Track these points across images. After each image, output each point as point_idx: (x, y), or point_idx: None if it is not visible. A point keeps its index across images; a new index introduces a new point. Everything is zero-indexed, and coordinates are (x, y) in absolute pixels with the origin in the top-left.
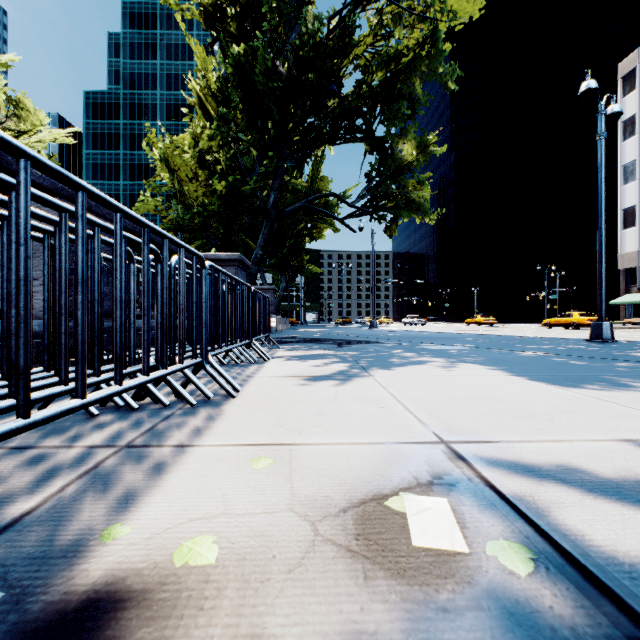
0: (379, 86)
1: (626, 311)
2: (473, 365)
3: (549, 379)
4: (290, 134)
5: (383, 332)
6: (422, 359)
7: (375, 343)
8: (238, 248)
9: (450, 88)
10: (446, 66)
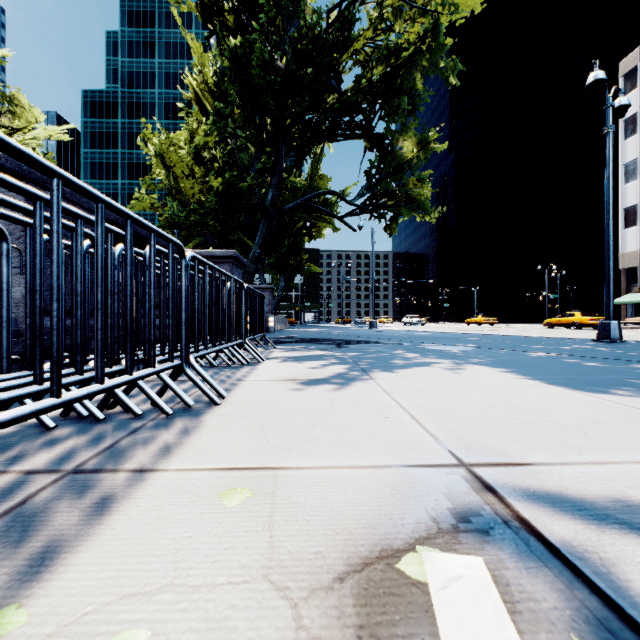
0: (379, 81)
1: (627, 311)
2: (481, 367)
3: (568, 383)
4: (288, 129)
5: (383, 332)
6: (426, 360)
7: (375, 343)
8: (235, 246)
9: (451, 83)
10: (447, 61)
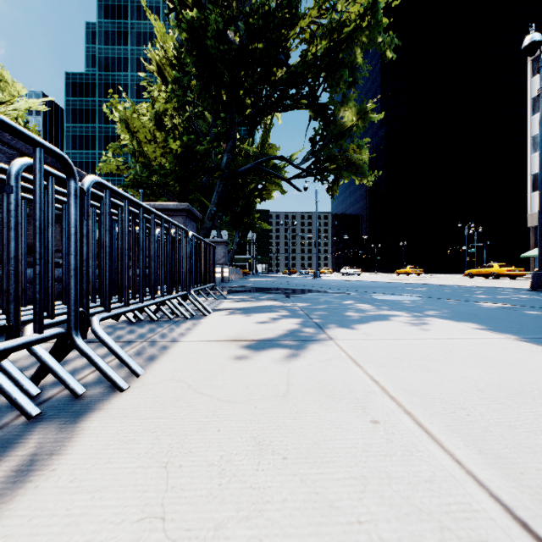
0: (323, 55)
1: (535, 263)
2: (446, 321)
3: None
4: (241, 96)
5: (327, 281)
6: (381, 312)
7: (323, 292)
8: (193, 204)
9: (388, 57)
10: (385, 37)
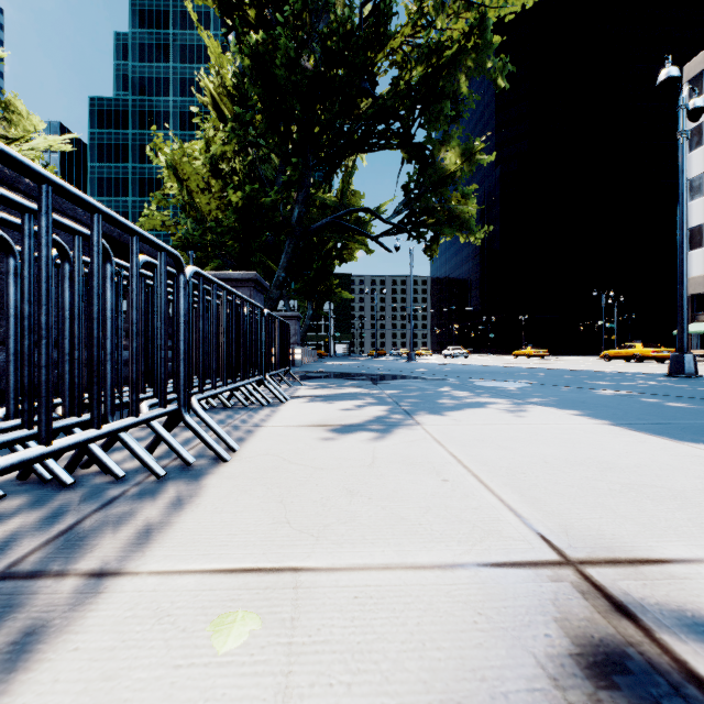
0: (419, 83)
1: (692, 342)
2: (547, 408)
3: (659, 429)
4: (316, 137)
5: (423, 365)
6: (479, 400)
7: (416, 379)
8: (257, 269)
9: (500, 86)
10: (495, 61)
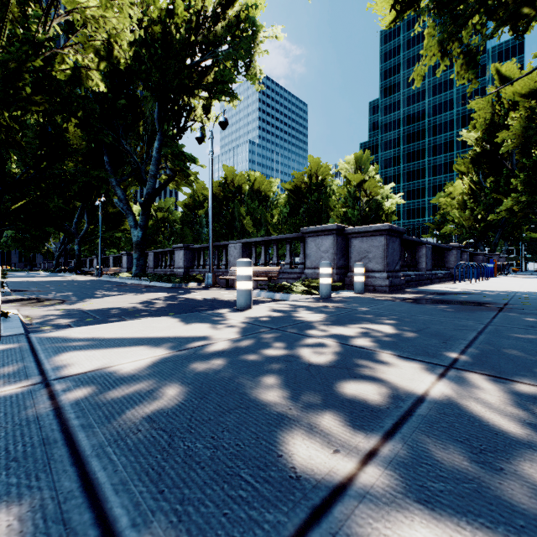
0: None
1: None
2: None
3: None
4: None
5: None
6: None
7: None
8: (488, 243)
9: None
10: None
